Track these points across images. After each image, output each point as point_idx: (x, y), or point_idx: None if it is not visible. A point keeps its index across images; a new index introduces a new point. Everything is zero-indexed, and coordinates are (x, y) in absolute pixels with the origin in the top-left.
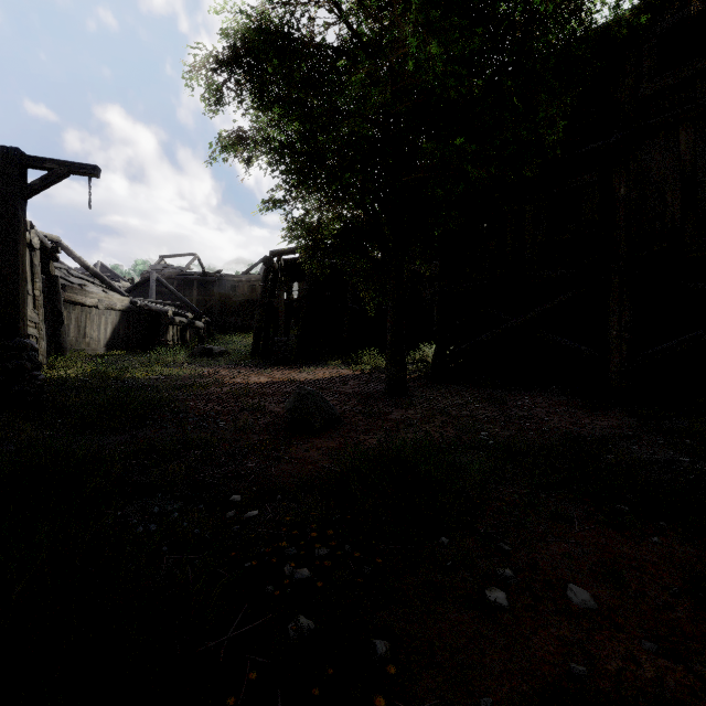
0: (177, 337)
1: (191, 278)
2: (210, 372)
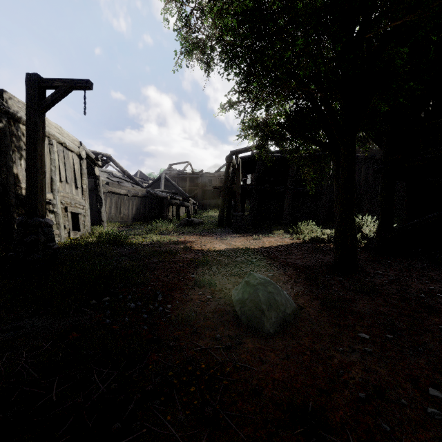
0: (174, 212)
1: (185, 176)
2: (186, 239)
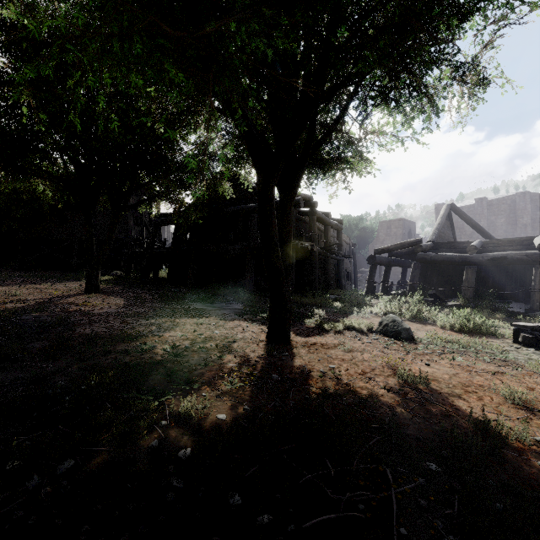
0: None
1: None
2: None
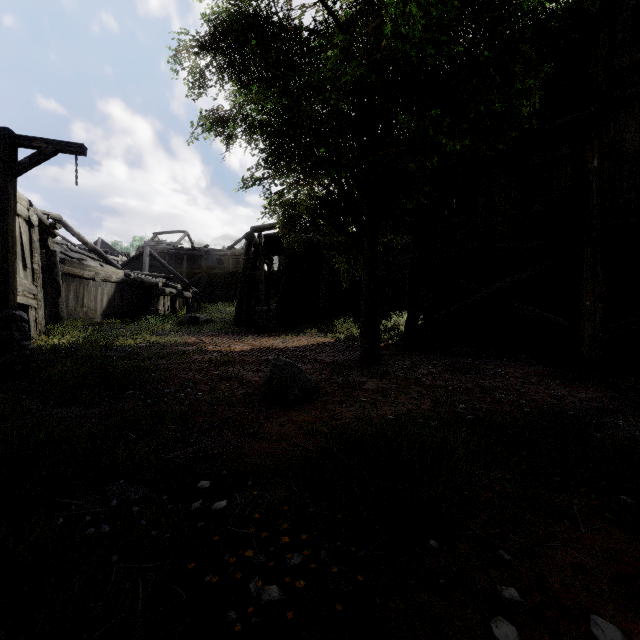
0: (167, 306)
1: (181, 253)
2: (194, 340)
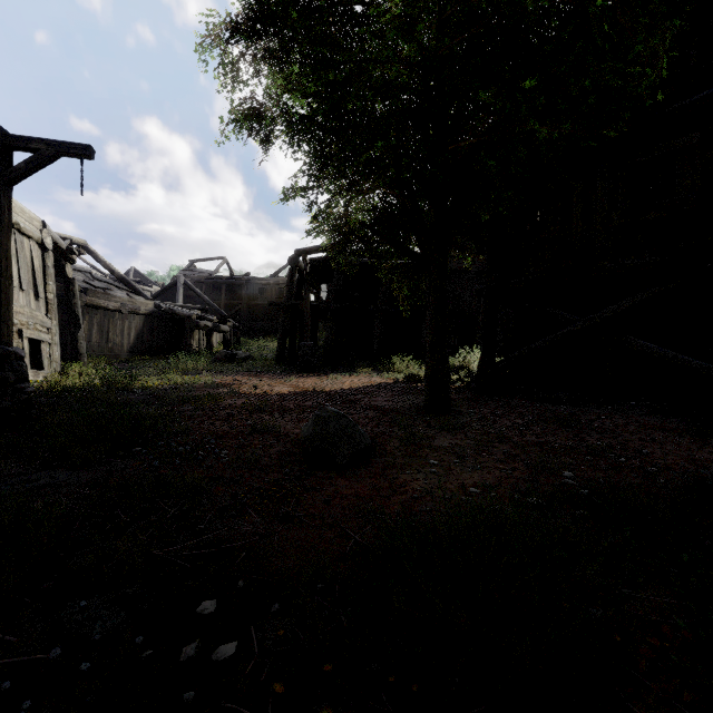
0: (203, 341)
1: (219, 282)
2: (228, 380)
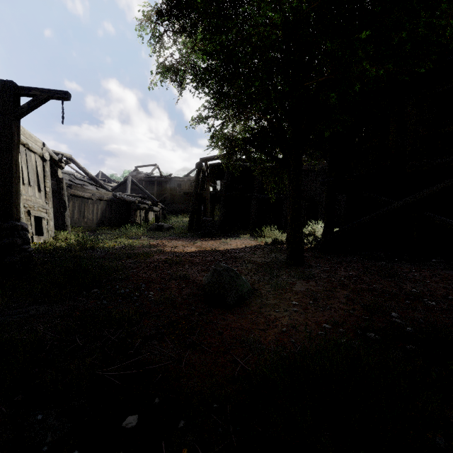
0: (142, 217)
1: (153, 180)
2: (157, 242)
